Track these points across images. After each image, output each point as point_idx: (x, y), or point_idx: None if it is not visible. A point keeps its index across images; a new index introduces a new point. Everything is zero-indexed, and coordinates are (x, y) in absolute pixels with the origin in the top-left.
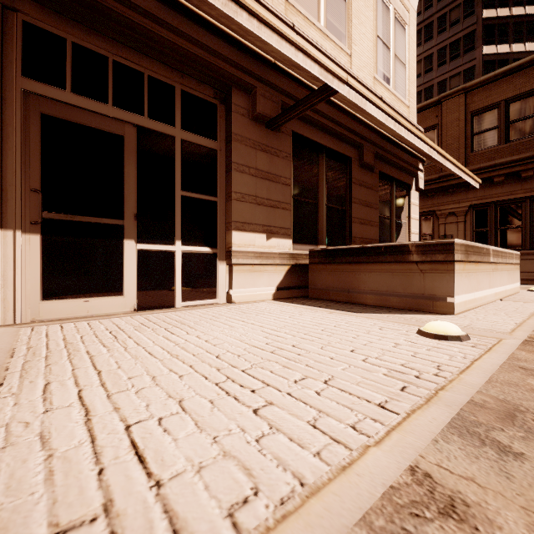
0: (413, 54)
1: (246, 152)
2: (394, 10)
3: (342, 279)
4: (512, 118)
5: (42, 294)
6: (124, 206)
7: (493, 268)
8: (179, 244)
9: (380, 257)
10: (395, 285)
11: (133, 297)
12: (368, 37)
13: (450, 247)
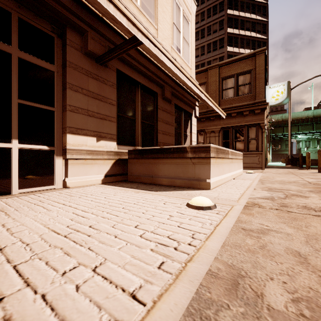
0: (193, 39)
1: (79, 77)
2: (183, 10)
3: (148, 169)
4: (240, 84)
5: None
6: None
7: (231, 161)
8: (16, 142)
9: (171, 154)
10: (179, 172)
11: None
12: (168, 21)
13: (208, 149)
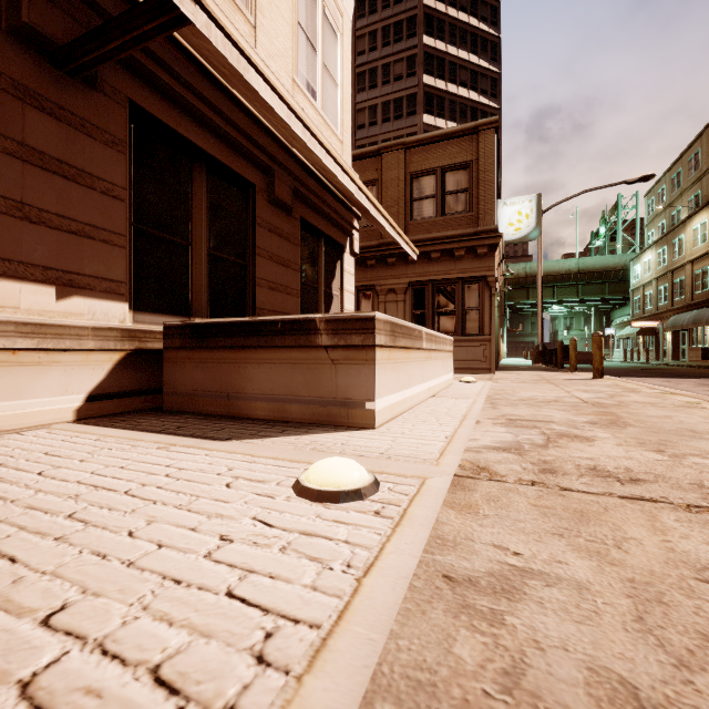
0: (348, 75)
1: None
2: (322, 1)
3: (219, 377)
4: (447, 190)
5: None
6: None
7: (427, 356)
8: None
9: (276, 338)
10: (297, 385)
11: None
12: (284, 15)
13: (369, 324)
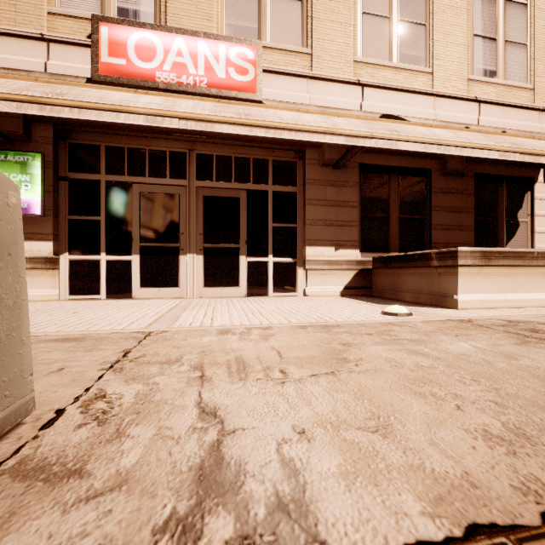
0: (542, 25)
1: (317, 190)
2: None
3: (392, 281)
4: None
5: (203, 285)
6: (240, 237)
7: None
8: (271, 257)
9: (414, 263)
10: (423, 285)
11: (245, 288)
12: (458, 43)
13: (455, 254)
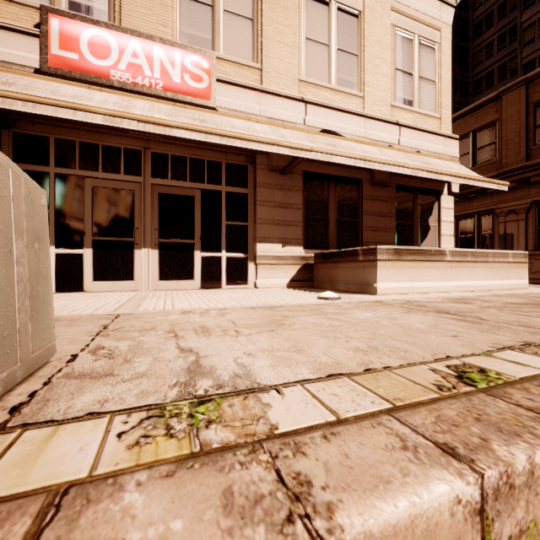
0: (447, 67)
1: (266, 192)
2: (418, 37)
3: (329, 274)
4: None
5: (159, 278)
6: (195, 233)
7: (453, 265)
8: (224, 252)
9: (346, 258)
10: (352, 277)
11: (199, 281)
12: (384, 74)
13: (375, 251)
